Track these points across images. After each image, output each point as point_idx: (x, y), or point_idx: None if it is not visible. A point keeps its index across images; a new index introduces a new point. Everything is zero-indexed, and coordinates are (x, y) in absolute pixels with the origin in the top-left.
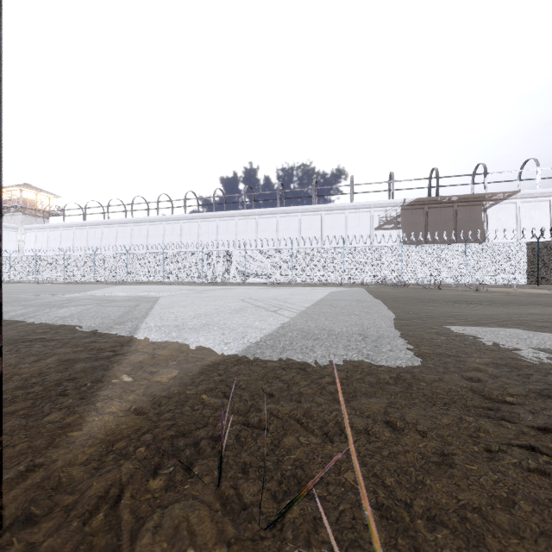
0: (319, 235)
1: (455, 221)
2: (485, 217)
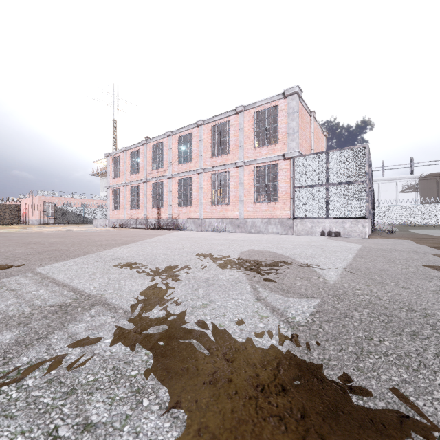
0: None
1: None
2: None
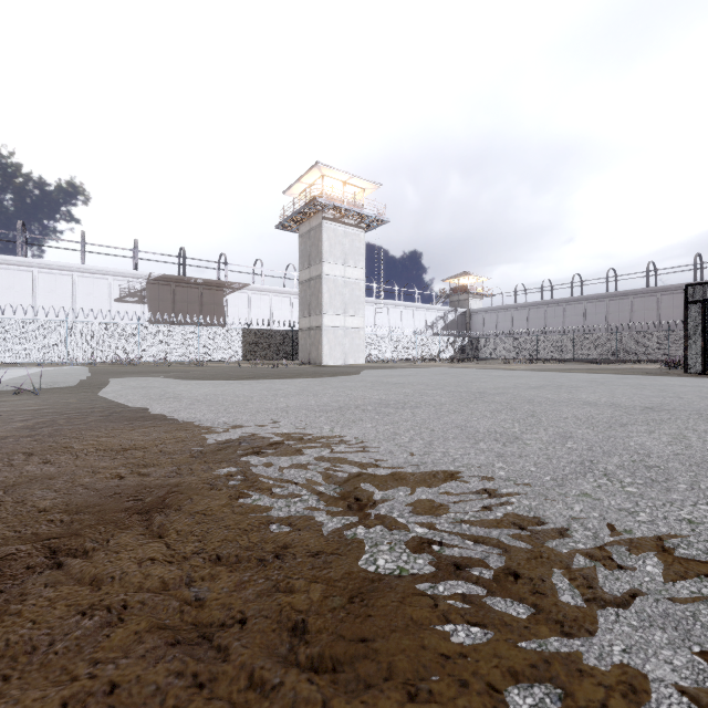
0: (29, 300)
1: (201, 302)
2: (226, 302)
